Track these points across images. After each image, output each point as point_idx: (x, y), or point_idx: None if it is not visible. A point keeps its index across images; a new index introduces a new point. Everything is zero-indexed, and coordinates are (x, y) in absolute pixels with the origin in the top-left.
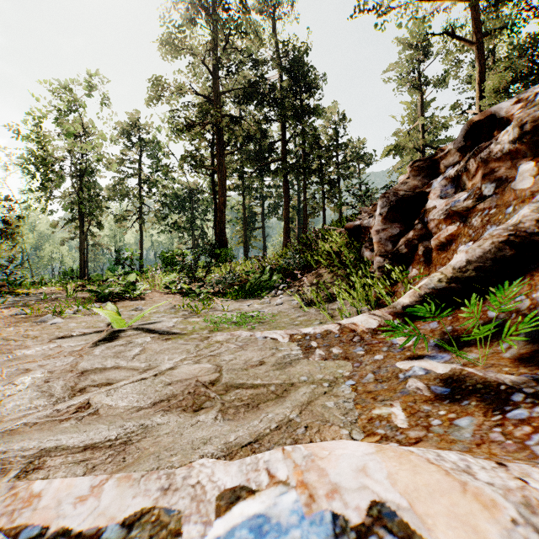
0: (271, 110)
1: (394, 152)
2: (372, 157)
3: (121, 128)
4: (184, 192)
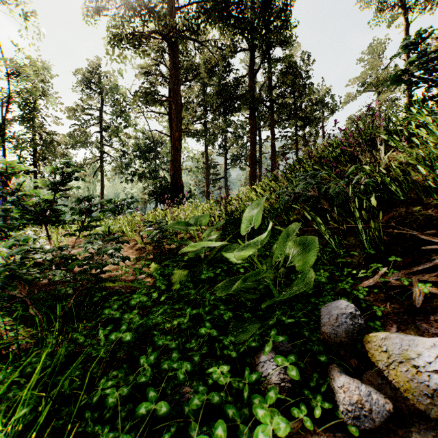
0: (235, 34)
1: (376, 83)
2: (336, 104)
3: (82, 76)
4: (148, 143)
